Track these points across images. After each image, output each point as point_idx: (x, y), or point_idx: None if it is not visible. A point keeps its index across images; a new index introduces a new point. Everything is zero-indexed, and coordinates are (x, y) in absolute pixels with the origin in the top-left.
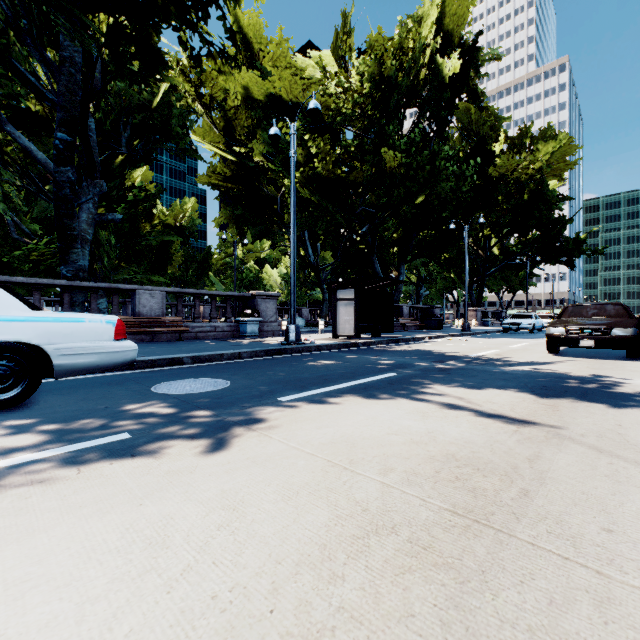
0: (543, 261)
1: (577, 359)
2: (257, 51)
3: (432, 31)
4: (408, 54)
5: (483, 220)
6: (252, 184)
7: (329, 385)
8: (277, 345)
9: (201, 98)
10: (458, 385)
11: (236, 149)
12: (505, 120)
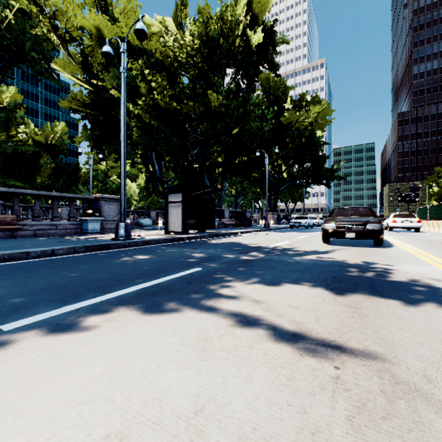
0: (313, 182)
1: (344, 247)
2: (110, 3)
3: (244, 11)
4: (227, 25)
5: (278, 150)
6: (108, 111)
7: (114, 290)
8: (106, 241)
9: (56, 30)
10: (257, 281)
11: (95, 82)
12: (291, 89)
